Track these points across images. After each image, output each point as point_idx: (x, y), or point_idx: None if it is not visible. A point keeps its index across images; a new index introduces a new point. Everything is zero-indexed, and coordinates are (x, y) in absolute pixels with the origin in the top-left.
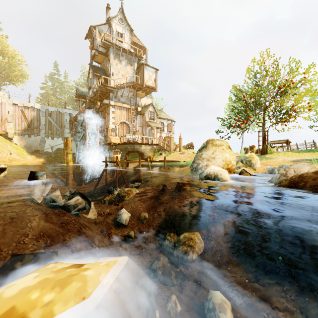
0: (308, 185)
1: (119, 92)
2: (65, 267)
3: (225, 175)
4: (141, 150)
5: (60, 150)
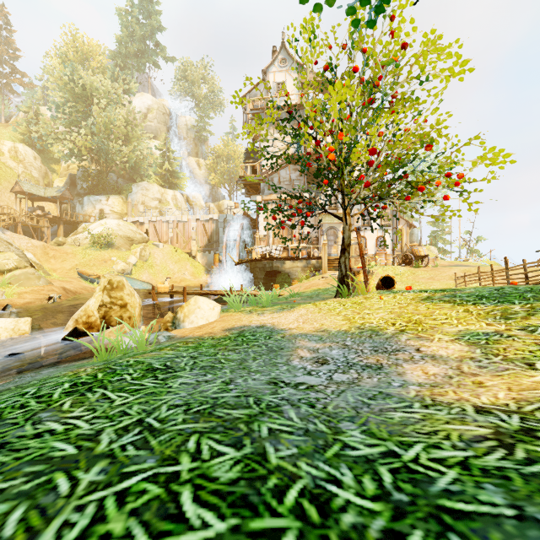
0: None
1: (276, 177)
2: None
3: None
4: (284, 270)
5: None
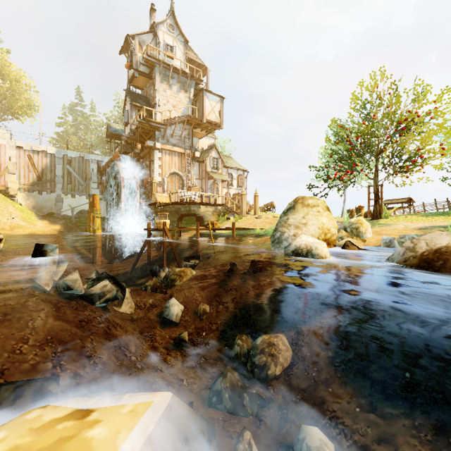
0: (449, 265)
1: (168, 129)
2: (58, 417)
3: (323, 250)
4: (200, 213)
5: (84, 213)
